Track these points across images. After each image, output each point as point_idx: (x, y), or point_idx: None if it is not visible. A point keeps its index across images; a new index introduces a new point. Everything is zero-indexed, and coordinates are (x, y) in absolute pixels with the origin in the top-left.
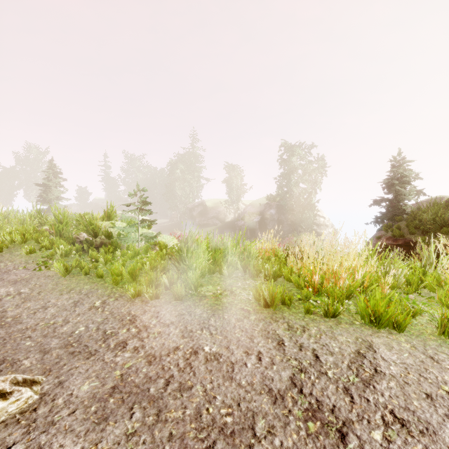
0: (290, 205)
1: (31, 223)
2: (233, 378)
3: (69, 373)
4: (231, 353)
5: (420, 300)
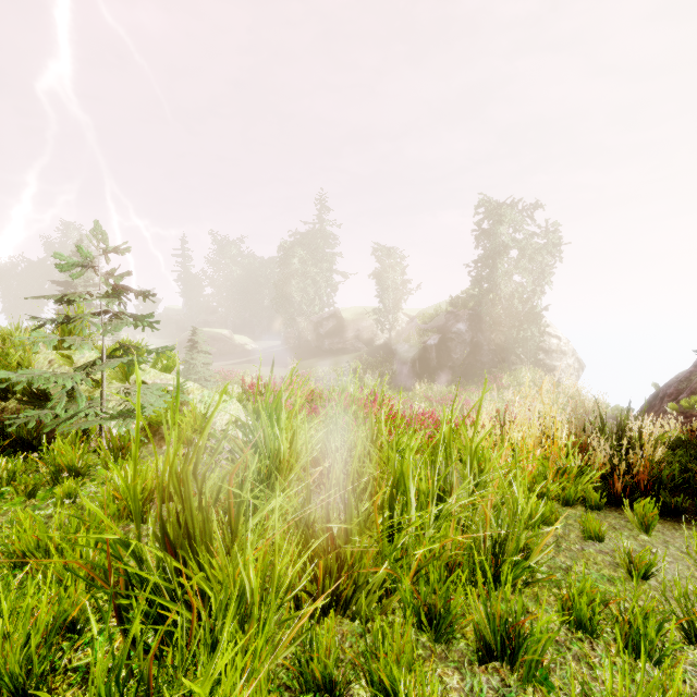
0: (494, 314)
1: None
2: None
3: None
4: None
5: None
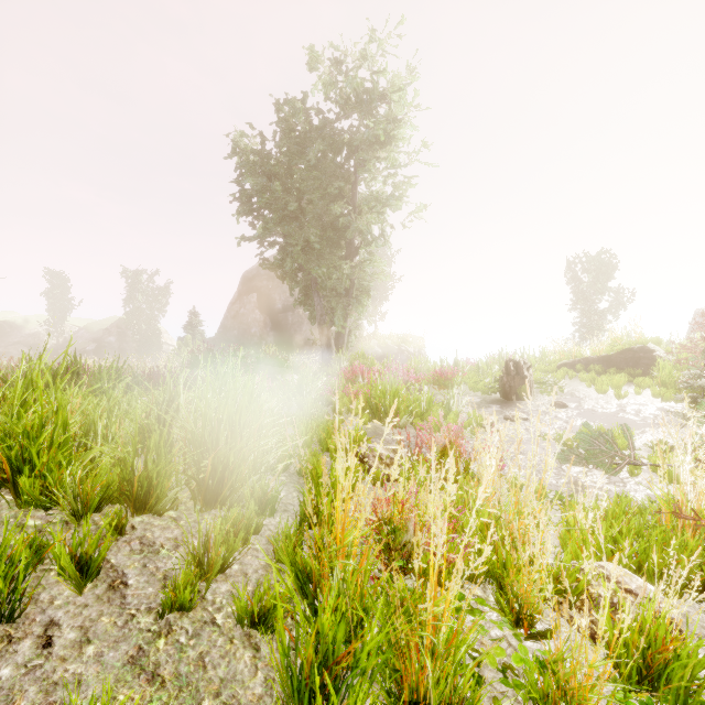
0: (134, 333)
1: None
2: None
3: None
4: None
5: None
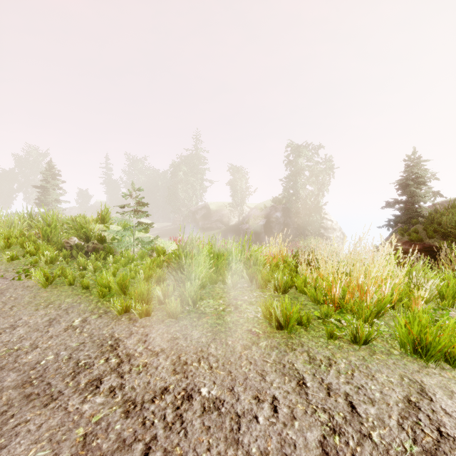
0: (296, 207)
1: (19, 226)
2: (240, 442)
3: (14, 432)
4: (236, 398)
5: None
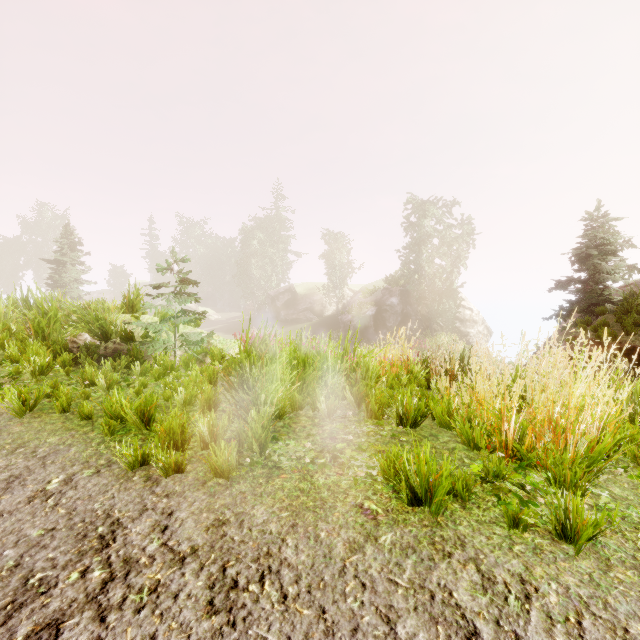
0: (420, 290)
1: (7, 317)
2: None
3: None
4: None
5: None
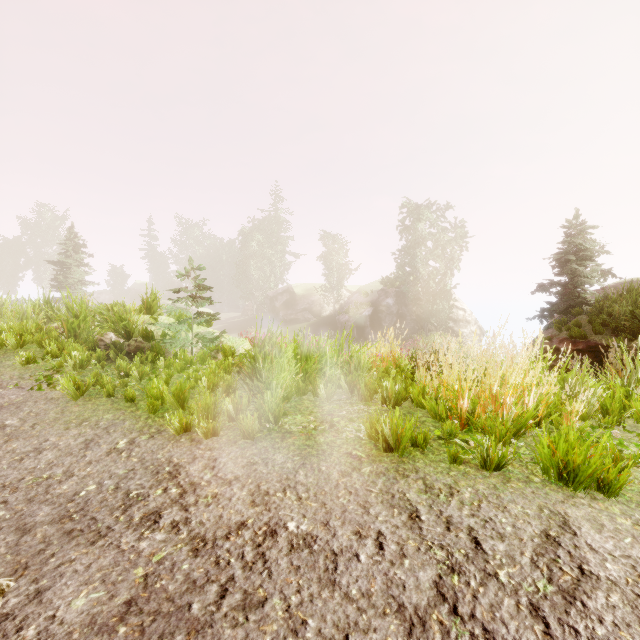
0: (415, 292)
1: (34, 318)
2: (337, 583)
3: (57, 573)
4: (332, 534)
5: (627, 438)
